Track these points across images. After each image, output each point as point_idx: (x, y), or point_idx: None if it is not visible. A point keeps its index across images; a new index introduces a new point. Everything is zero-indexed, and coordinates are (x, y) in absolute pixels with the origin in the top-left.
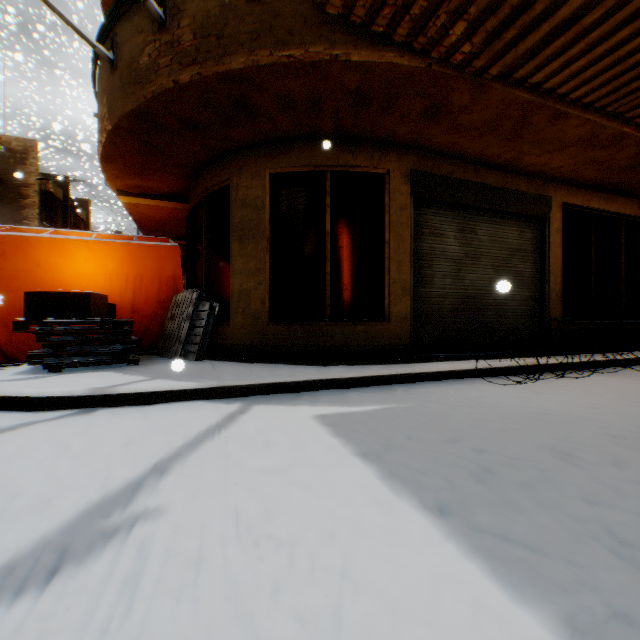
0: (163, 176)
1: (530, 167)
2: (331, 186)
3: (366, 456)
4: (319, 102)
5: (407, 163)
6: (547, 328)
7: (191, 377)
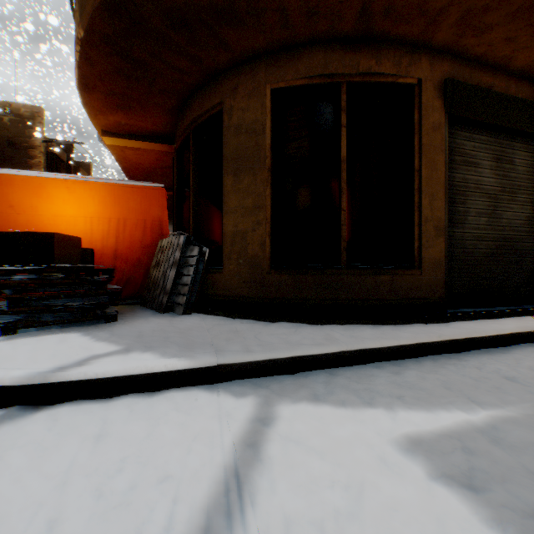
0: (147, 110)
1: None
2: (346, 103)
3: None
4: None
5: (440, 72)
6: None
7: (179, 347)
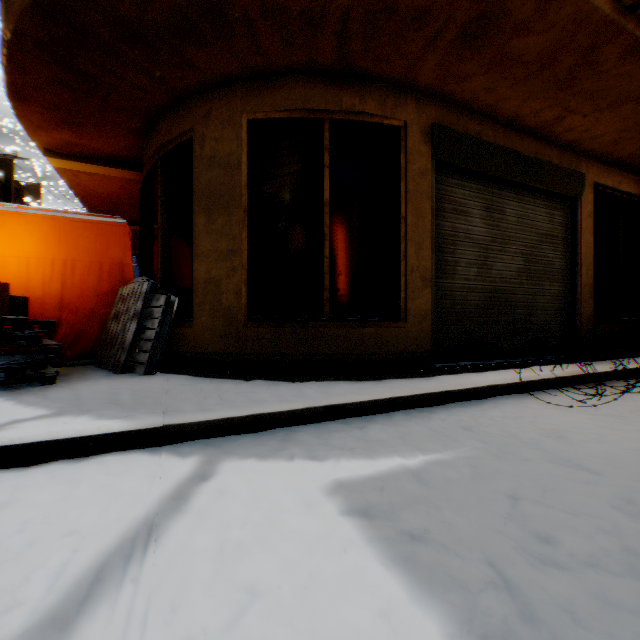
0: (104, 129)
1: (567, 134)
2: (330, 141)
3: None
4: None
5: (428, 116)
6: (578, 329)
7: (123, 409)
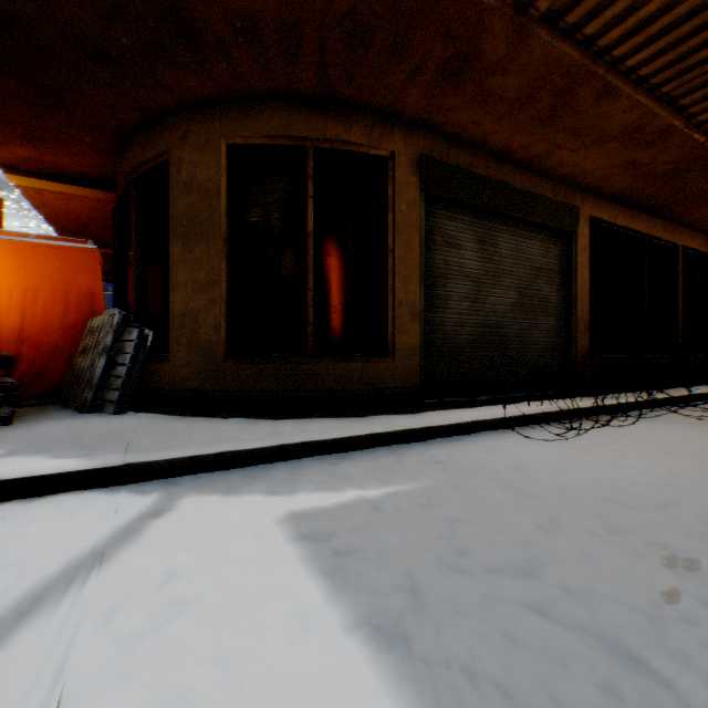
0: (71, 146)
1: (560, 168)
2: (315, 169)
3: (378, 633)
4: (296, 30)
5: (416, 147)
6: (574, 364)
7: (83, 448)
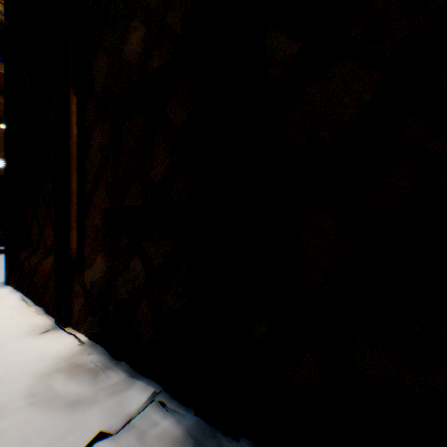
0: None
1: None
2: None
3: None
4: None
5: None
6: None
7: None
